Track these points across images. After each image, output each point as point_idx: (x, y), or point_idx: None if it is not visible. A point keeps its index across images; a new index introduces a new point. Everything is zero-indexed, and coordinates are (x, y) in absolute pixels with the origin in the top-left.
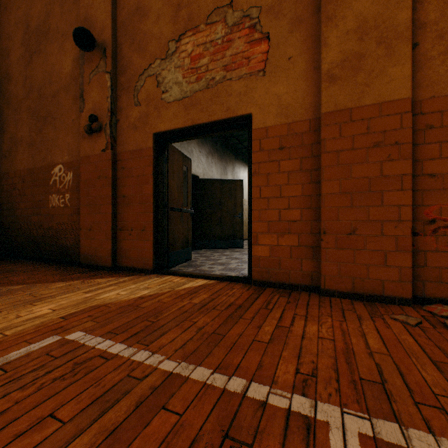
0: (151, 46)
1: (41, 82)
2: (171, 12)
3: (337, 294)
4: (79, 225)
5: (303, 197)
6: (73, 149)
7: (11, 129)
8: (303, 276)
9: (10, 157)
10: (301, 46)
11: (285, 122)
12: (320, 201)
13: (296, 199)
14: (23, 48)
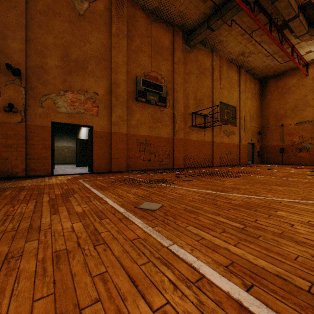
0: (51, 87)
1: None
2: (62, 80)
3: (115, 172)
4: None
5: (107, 150)
6: None
7: None
8: (107, 169)
9: None
10: (107, 113)
11: (103, 131)
12: (111, 151)
13: (105, 150)
14: None
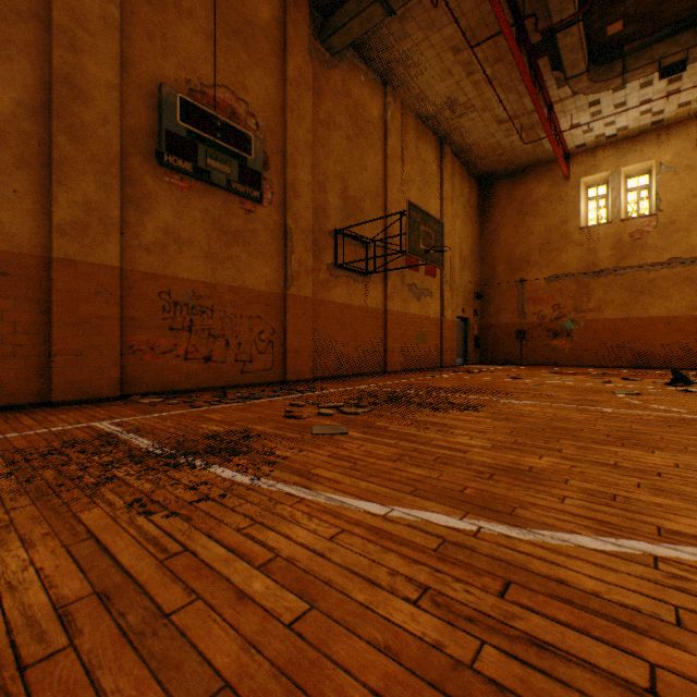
0: None
1: None
2: None
3: (68, 403)
4: None
5: (33, 324)
6: None
7: None
8: (33, 395)
9: None
10: (30, 187)
11: (11, 250)
12: (51, 329)
13: (25, 325)
14: None
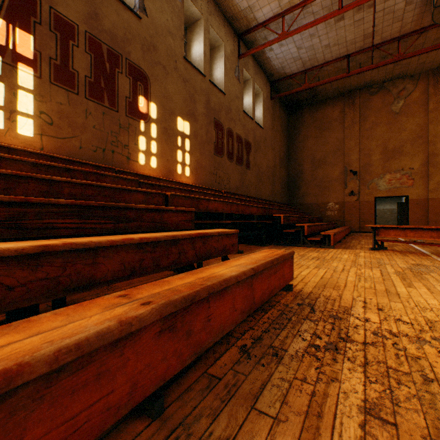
0: (373, 174)
1: (321, 177)
2: (381, 167)
3: None
4: (341, 220)
5: (422, 214)
6: (338, 198)
7: (303, 190)
8: None
9: (303, 199)
10: (422, 183)
11: (418, 198)
12: (427, 215)
13: (421, 215)
14: (311, 165)
